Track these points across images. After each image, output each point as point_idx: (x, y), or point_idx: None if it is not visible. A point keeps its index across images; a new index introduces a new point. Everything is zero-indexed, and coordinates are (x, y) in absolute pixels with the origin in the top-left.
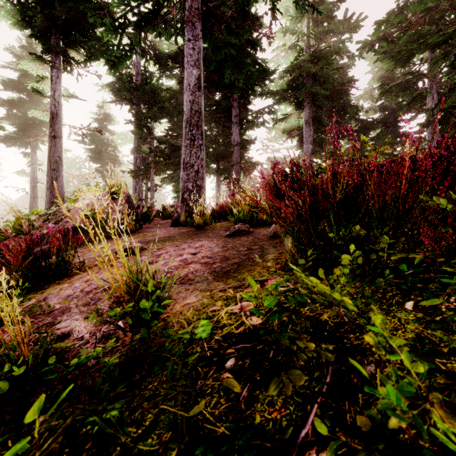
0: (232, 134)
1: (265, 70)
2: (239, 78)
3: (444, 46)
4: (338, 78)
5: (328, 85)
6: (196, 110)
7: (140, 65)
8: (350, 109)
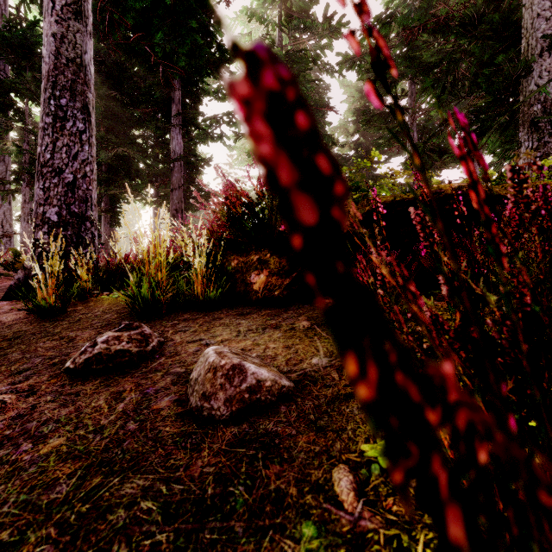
0: (172, 142)
1: (220, 47)
2: (179, 50)
3: (421, 83)
4: (316, 95)
5: (306, 96)
6: (69, 58)
7: (7, 2)
8: (328, 137)
